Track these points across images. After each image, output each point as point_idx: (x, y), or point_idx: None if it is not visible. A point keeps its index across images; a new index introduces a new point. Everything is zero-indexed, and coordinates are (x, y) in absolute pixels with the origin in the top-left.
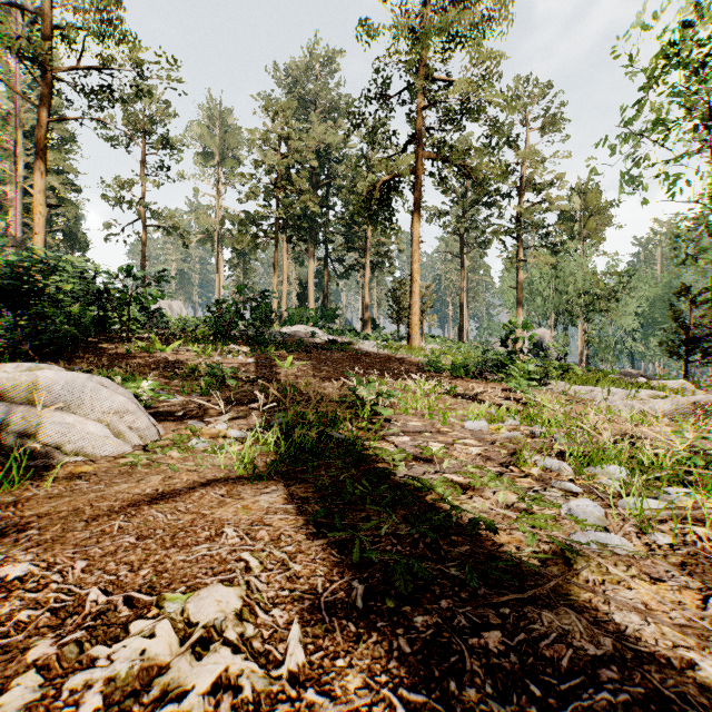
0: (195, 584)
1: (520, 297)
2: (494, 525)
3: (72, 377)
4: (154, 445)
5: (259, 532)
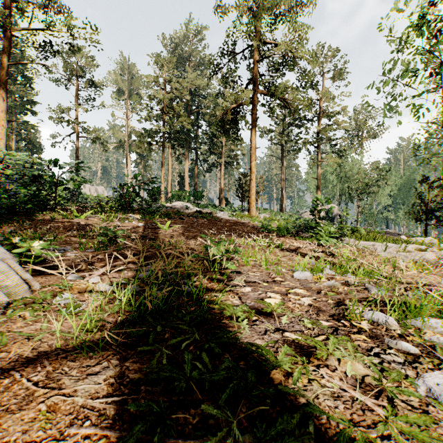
0: None
1: (318, 184)
2: None
3: None
4: (20, 302)
5: None
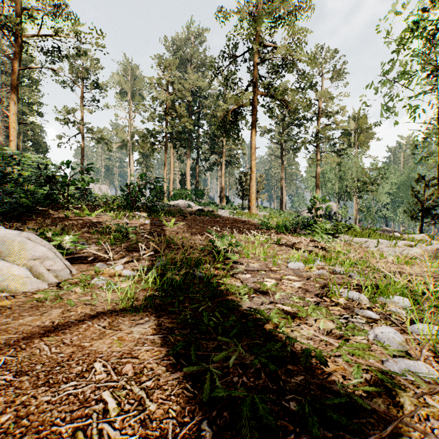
0: (49, 434)
1: (318, 183)
2: (323, 357)
3: (6, 233)
4: (66, 282)
5: (125, 366)
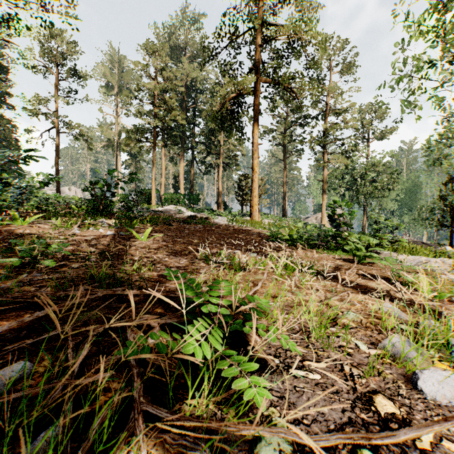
0: None
1: (324, 187)
2: None
3: None
4: None
5: None
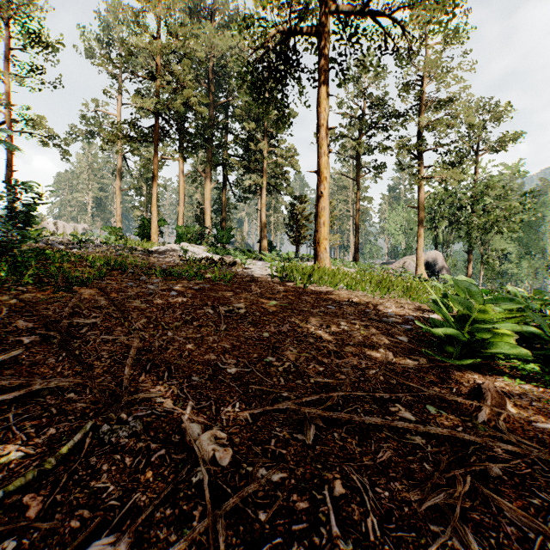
0: None
1: (421, 217)
2: None
3: None
4: None
5: None
